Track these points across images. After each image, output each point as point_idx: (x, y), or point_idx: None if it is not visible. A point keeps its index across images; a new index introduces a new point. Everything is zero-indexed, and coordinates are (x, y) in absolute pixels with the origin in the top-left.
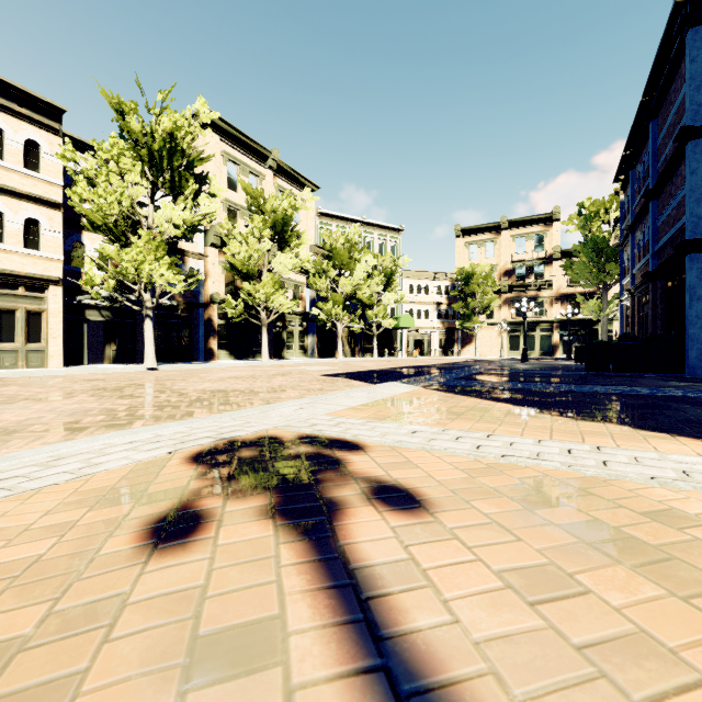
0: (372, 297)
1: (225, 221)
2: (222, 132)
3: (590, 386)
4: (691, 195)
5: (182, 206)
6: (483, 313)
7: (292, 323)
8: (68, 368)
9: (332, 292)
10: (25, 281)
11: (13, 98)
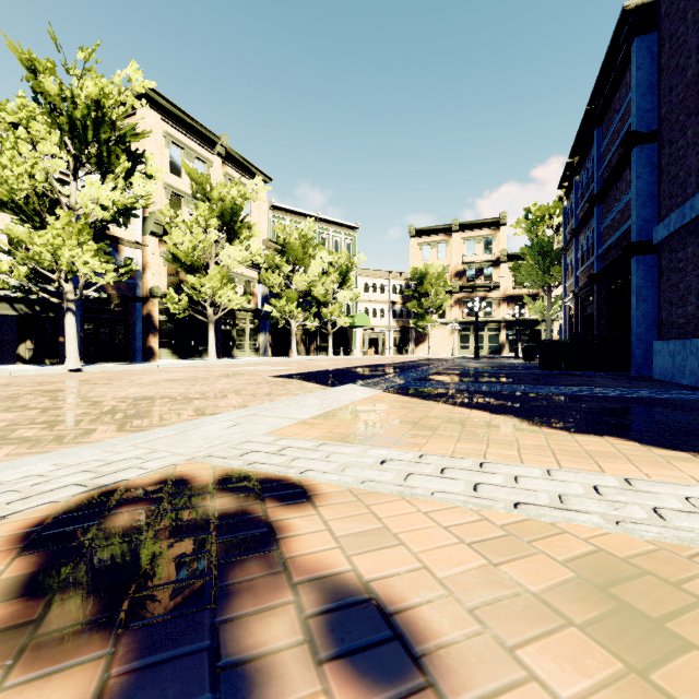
0: (327, 295)
1: (166, 207)
2: (163, 111)
3: (555, 387)
4: (637, 199)
5: (111, 185)
6: (436, 312)
7: (243, 320)
8: None
9: (286, 288)
10: None
11: None
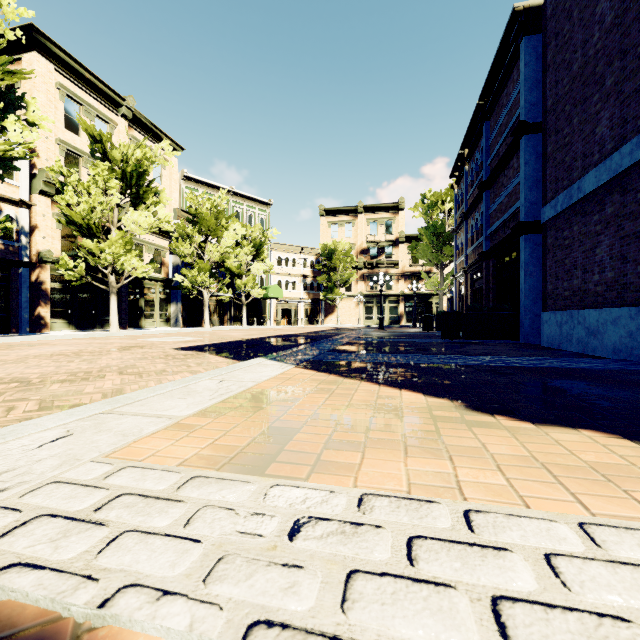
0: (241, 267)
1: (57, 163)
2: (56, 60)
3: (467, 357)
4: (525, 183)
5: None
6: (343, 286)
7: (152, 289)
8: None
9: (199, 259)
10: None
11: None
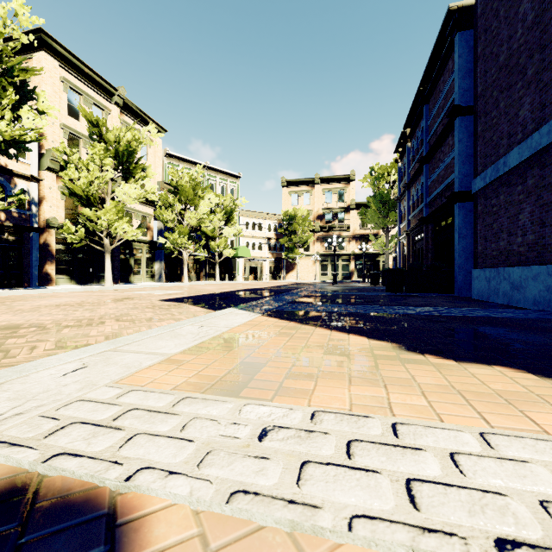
0: (215, 230)
1: (61, 144)
2: (61, 57)
3: (407, 308)
4: (459, 158)
5: None
6: (302, 246)
7: (139, 250)
8: None
9: (179, 224)
10: None
11: None
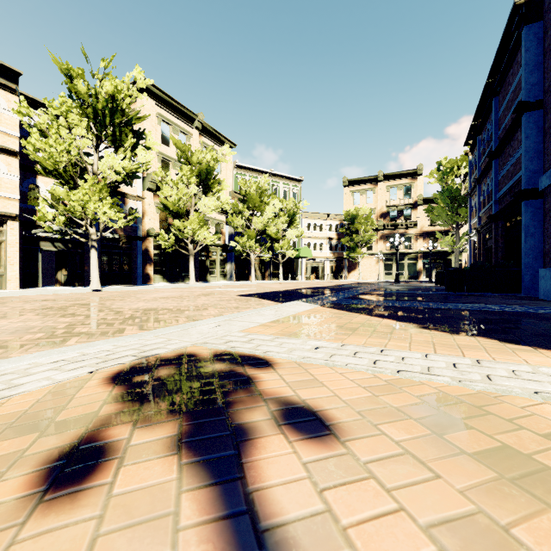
0: (278, 233)
1: (159, 169)
2: (156, 97)
3: (453, 304)
4: (526, 155)
5: (122, 156)
6: (364, 246)
7: (214, 253)
8: (24, 289)
9: (247, 228)
10: None
11: None
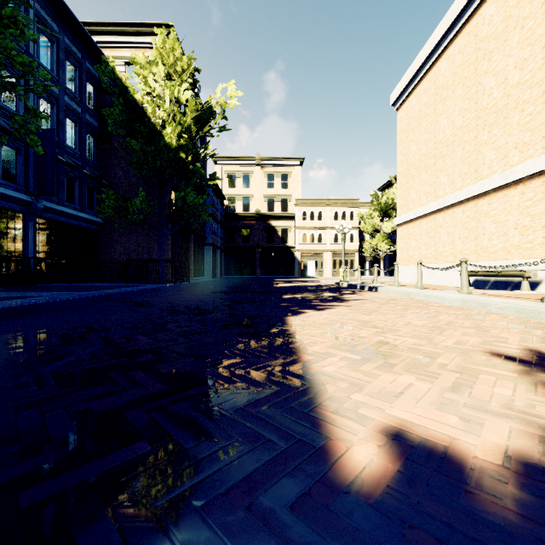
0: None
1: None
2: None
3: None
4: None
5: (390, 222)
6: None
7: None
8: None
9: None
10: (350, 252)
11: (347, 202)
